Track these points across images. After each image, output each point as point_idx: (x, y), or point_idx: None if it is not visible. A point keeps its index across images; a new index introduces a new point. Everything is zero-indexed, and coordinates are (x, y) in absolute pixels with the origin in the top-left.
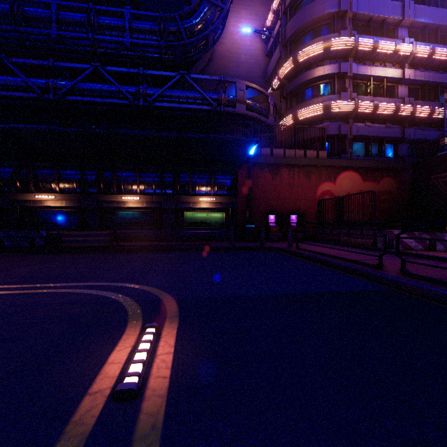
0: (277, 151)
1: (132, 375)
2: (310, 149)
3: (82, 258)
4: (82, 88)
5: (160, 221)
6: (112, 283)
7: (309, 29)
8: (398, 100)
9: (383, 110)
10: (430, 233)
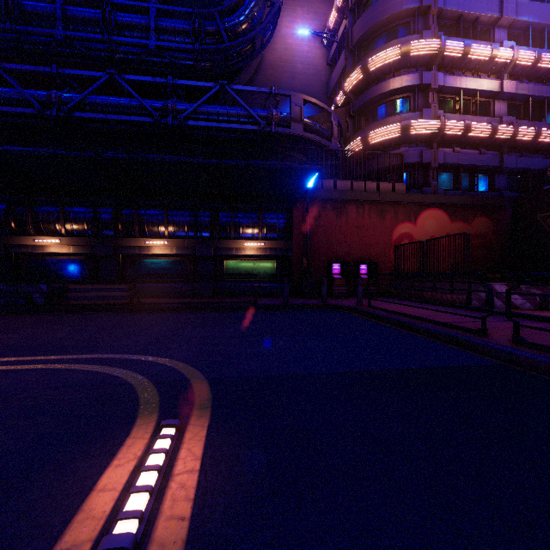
0: (343, 183)
1: (128, 517)
2: (384, 180)
3: (90, 320)
4: (93, 102)
5: (195, 271)
6: (124, 356)
7: (383, 30)
8: (495, 119)
9: (476, 131)
10: (541, 287)
